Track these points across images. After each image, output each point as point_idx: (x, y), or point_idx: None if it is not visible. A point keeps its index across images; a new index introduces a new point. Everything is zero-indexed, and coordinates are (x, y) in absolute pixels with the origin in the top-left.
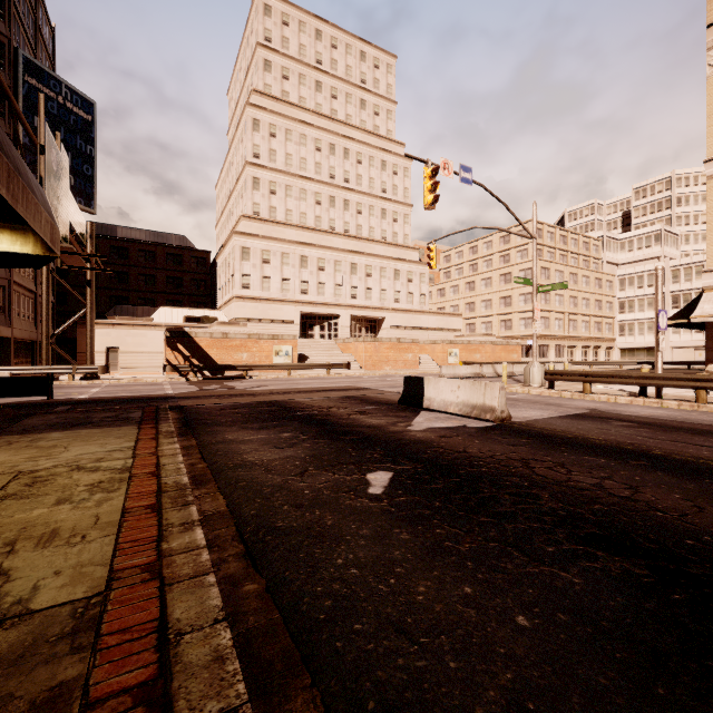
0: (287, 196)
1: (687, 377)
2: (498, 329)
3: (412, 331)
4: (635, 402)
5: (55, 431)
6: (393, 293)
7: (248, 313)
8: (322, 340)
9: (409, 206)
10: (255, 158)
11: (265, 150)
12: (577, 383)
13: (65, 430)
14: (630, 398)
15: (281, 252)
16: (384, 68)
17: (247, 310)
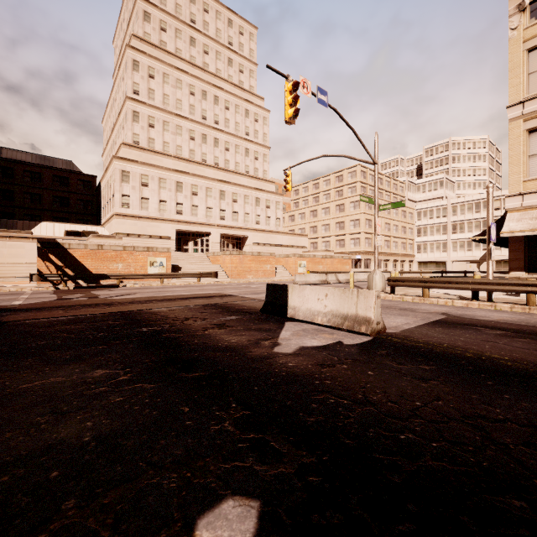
0: (165, 130)
1: (519, 282)
2: (334, 246)
3: (270, 247)
4: (471, 305)
5: None
6: (255, 216)
7: (128, 229)
8: (195, 253)
9: (267, 148)
10: (135, 94)
11: (144, 89)
12: (407, 288)
13: None
14: (466, 301)
15: (158, 177)
16: (248, 35)
17: (127, 226)
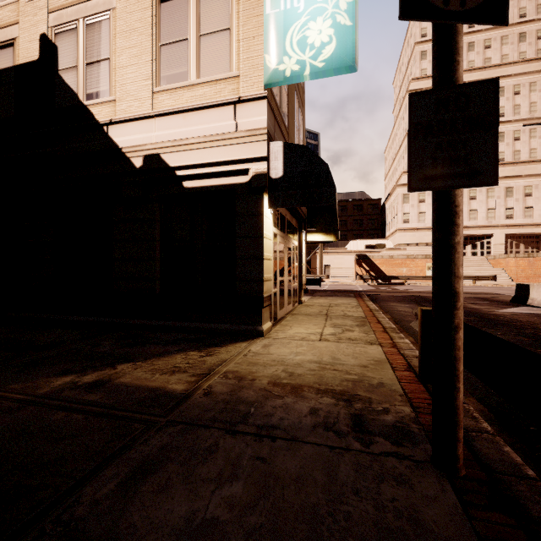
0: None
1: None
2: None
3: None
4: None
5: (328, 297)
6: None
7: (408, 240)
8: (472, 257)
9: None
10: None
11: None
12: None
13: (331, 297)
14: None
15: None
16: None
17: (407, 238)
